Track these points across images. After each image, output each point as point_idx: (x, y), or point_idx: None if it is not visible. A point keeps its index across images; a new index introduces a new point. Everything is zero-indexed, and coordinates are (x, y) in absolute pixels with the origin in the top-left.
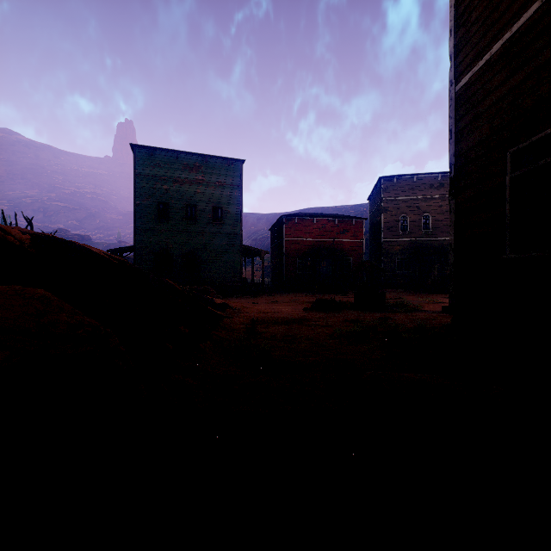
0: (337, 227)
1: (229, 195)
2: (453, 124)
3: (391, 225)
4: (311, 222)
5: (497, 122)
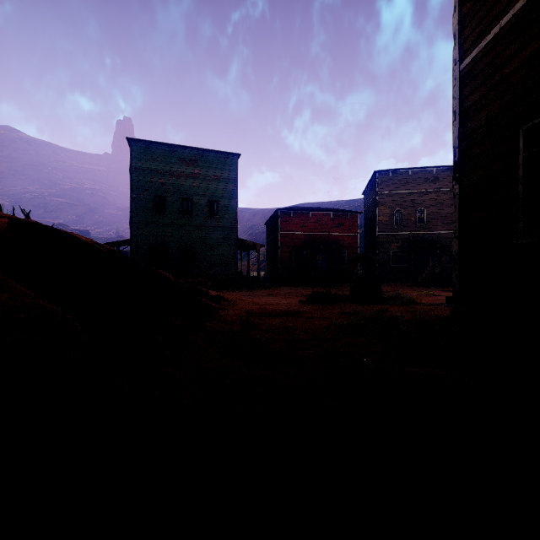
0: (332, 221)
1: (225, 189)
2: (457, 105)
3: (386, 218)
4: (306, 216)
5: (507, 98)
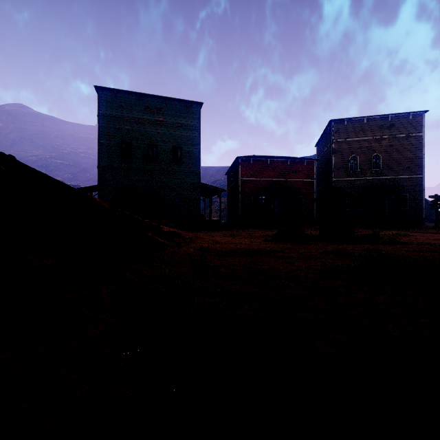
0: (289, 168)
1: (188, 136)
2: None
3: (341, 165)
4: (265, 163)
5: None
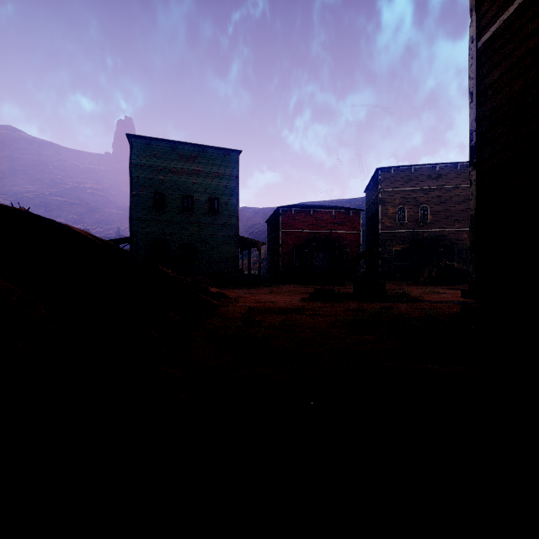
0: (334, 219)
1: (225, 186)
2: (474, 85)
3: (388, 216)
4: (308, 213)
5: (534, 73)
